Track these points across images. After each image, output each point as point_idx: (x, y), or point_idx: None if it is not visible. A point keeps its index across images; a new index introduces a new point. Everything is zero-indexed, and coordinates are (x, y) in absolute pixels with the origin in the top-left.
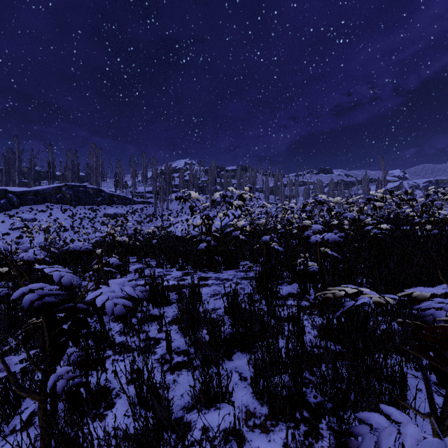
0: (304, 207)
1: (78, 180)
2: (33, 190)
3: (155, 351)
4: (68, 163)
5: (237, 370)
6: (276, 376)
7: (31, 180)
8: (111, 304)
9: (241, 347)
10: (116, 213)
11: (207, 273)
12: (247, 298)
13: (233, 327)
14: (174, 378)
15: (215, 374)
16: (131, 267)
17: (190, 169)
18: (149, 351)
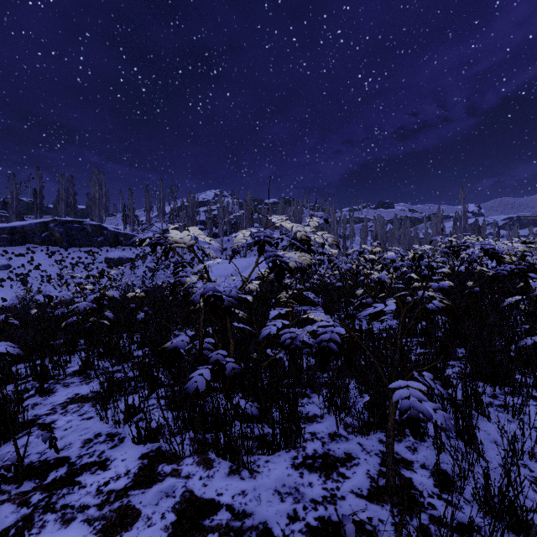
0: (419, 260)
1: (75, 215)
2: (9, 226)
3: None
4: (61, 192)
5: None
6: None
7: (13, 214)
8: None
9: None
10: (122, 258)
11: (210, 468)
12: None
13: None
14: None
15: None
16: (54, 397)
17: (219, 200)
18: None
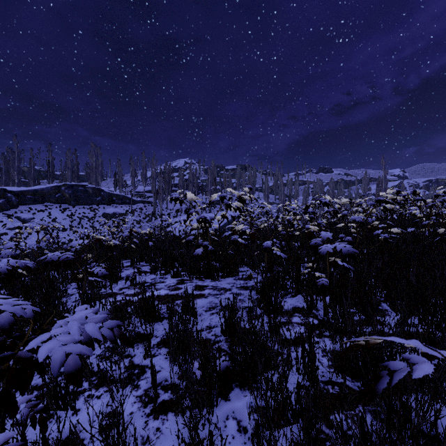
0: (307, 208)
1: (78, 180)
2: (32, 189)
3: (138, 383)
4: (68, 162)
5: (235, 416)
6: (283, 427)
7: (31, 179)
8: (61, 355)
9: (240, 381)
10: (115, 213)
11: (204, 281)
12: (247, 313)
13: (230, 356)
14: (158, 425)
15: (208, 422)
16: (125, 272)
17: (189, 168)
18: (120, 405)
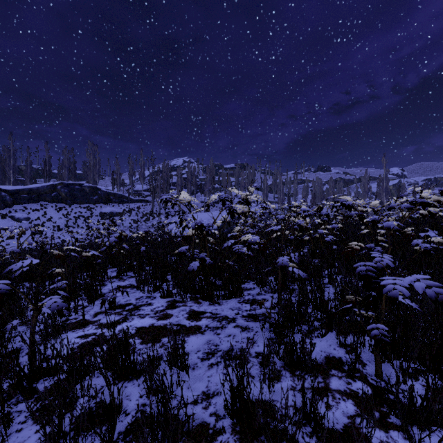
0: (320, 210)
1: (75, 179)
2: (28, 188)
3: None
4: (65, 161)
5: None
6: None
7: (27, 178)
8: None
9: None
10: (112, 212)
11: (200, 303)
12: (261, 367)
13: None
14: None
15: None
16: (108, 287)
17: (187, 166)
18: None
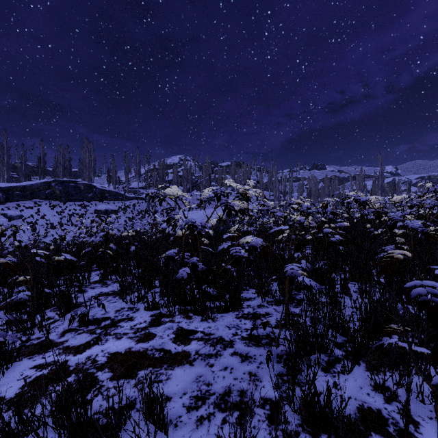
0: (325, 207)
1: (70, 176)
2: (21, 185)
3: None
4: (60, 158)
5: None
6: None
7: (22, 175)
8: None
9: None
10: (107, 210)
11: (191, 319)
12: (269, 425)
13: None
14: None
15: None
16: (87, 294)
17: (183, 164)
18: None
